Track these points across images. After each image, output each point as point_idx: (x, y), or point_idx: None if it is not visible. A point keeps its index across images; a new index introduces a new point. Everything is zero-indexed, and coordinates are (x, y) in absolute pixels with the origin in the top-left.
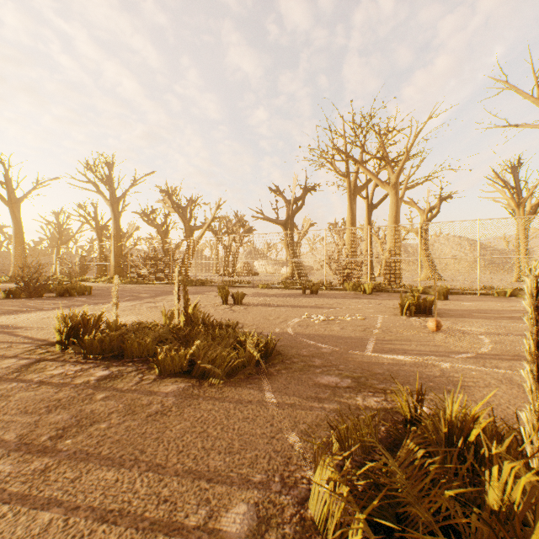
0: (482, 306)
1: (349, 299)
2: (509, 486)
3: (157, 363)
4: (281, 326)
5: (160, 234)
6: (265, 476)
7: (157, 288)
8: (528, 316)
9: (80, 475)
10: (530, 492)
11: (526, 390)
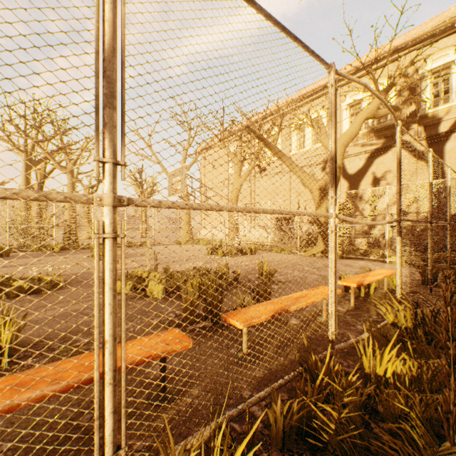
0: (130, 252)
1: (48, 257)
2: (146, 274)
3: (6, 293)
4: (30, 275)
5: None
6: (101, 293)
7: None
8: (148, 250)
9: (51, 306)
10: (148, 273)
11: (148, 263)
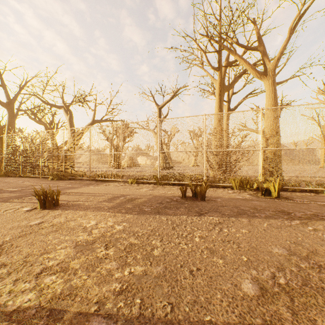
0: None
1: (284, 222)
2: None
3: None
4: None
5: (48, 131)
6: None
7: (4, 184)
8: None
9: None
10: None
11: None
